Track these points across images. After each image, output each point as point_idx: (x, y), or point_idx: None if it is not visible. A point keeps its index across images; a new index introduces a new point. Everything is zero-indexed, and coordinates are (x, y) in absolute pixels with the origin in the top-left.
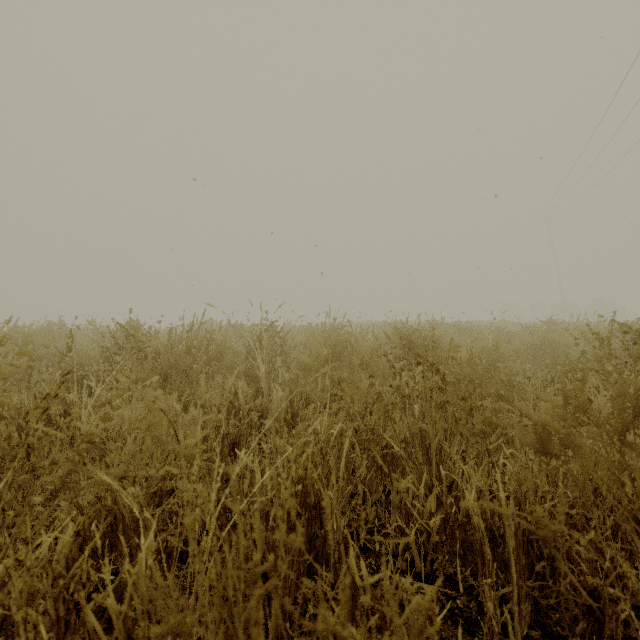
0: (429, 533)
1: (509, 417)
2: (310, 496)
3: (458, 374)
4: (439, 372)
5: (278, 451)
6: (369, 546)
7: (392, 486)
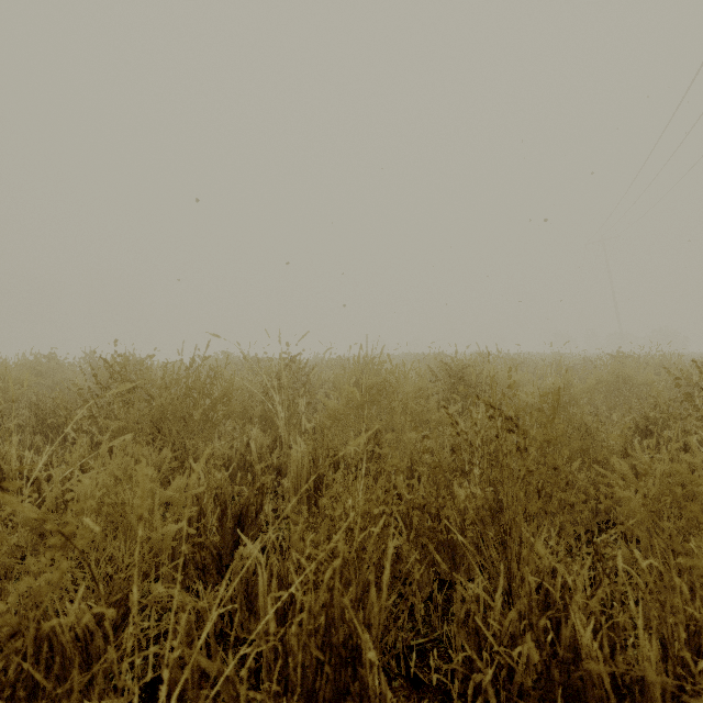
0: (510, 665)
1: (626, 498)
2: (337, 631)
3: (547, 433)
4: (518, 429)
5: (293, 541)
6: (422, 678)
7: (455, 593)
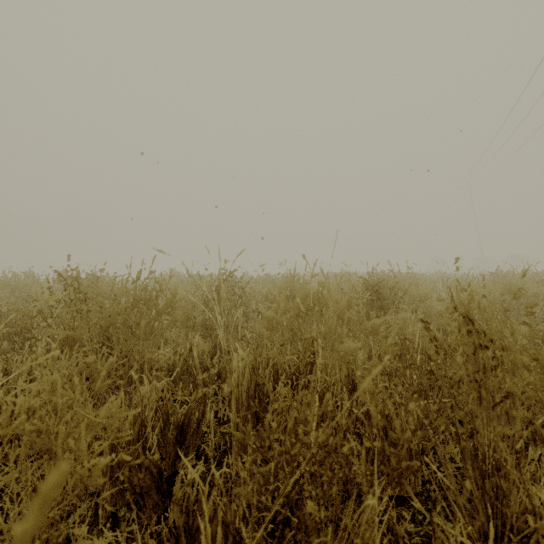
0: None
1: None
2: None
3: (536, 350)
4: (494, 344)
5: (241, 477)
6: None
7: (435, 542)
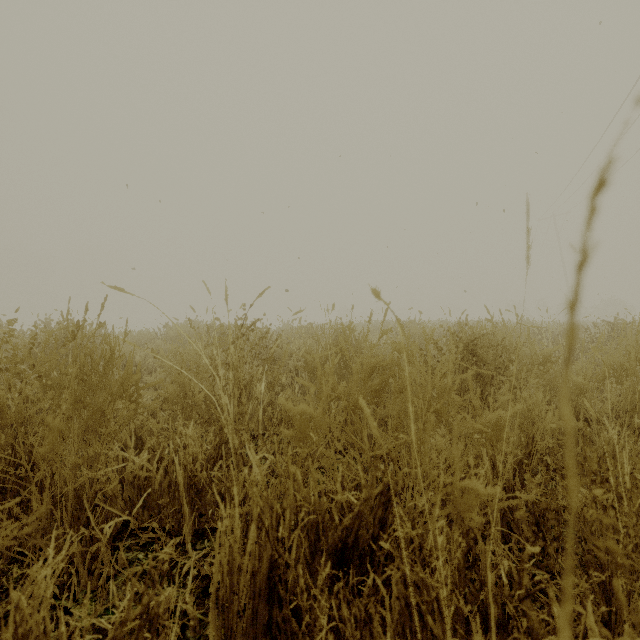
0: None
1: None
2: None
3: None
4: None
5: None
6: None
7: None
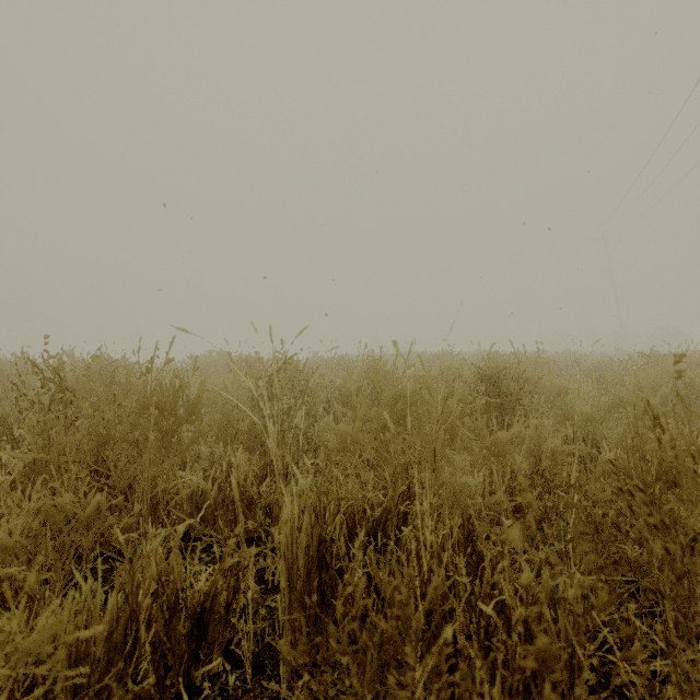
0: None
1: None
2: None
3: None
4: None
5: None
6: None
7: None
